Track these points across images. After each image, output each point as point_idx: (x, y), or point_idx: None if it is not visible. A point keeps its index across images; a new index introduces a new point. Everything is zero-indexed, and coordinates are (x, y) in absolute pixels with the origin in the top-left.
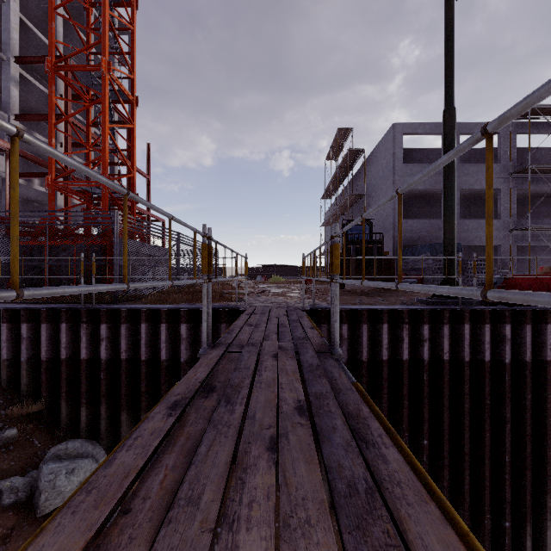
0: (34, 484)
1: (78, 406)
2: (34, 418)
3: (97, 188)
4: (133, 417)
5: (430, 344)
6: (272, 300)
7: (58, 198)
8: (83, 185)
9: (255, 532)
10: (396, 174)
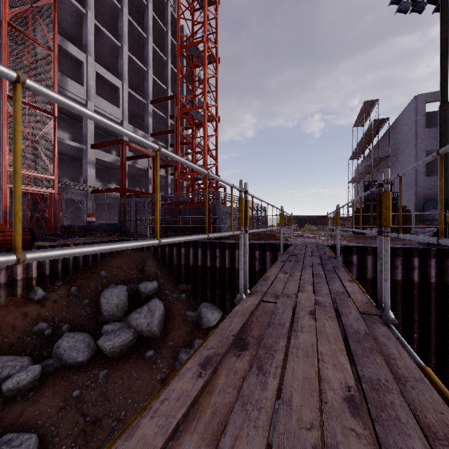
0: (197, 316)
1: (205, 289)
2: (187, 292)
3: (199, 175)
4: (231, 298)
5: (420, 271)
6: (307, 240)
7: (169, 178)
8: (194, 174)
9: (308, 270)
10: (418, 138)
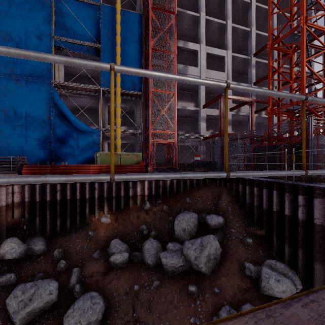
0: (258, 273)
1: (283, 243)
2: (259, 238)
3: (297, 106)
4: (324, 271)
5: None
6: None
7: (274, 118)
8: (288, 106)
9: None
10: None
